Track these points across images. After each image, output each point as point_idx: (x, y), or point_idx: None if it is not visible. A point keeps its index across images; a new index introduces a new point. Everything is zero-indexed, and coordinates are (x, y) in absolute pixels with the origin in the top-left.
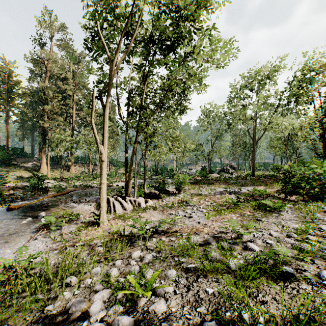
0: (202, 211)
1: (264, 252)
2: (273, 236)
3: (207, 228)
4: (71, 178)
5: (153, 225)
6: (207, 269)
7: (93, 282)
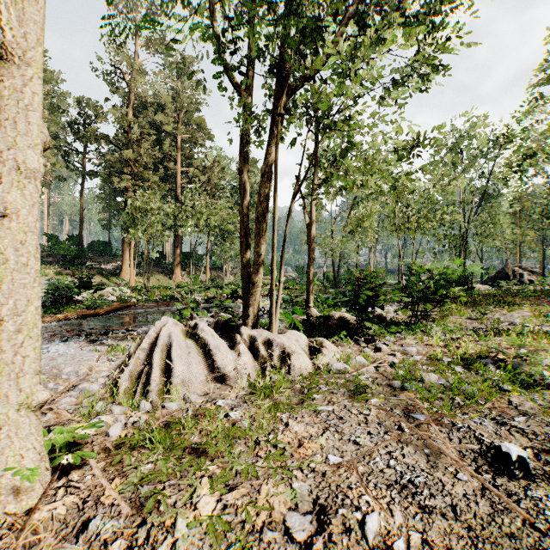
0: None
1: None
2: None
3: None
4: (160, 286)
5: None
6: None
7: None
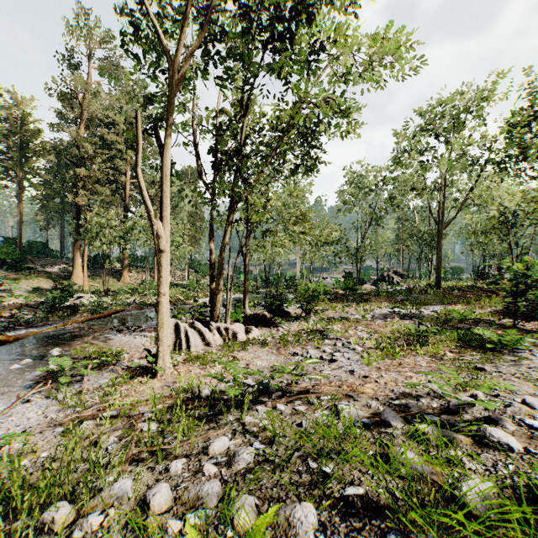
0: (355, 349)
1: None
2: (535, 409)
3: (370, 385)
4: (121, 291)
5: (260, 377)
6: (410, 517)
7: (105, 526)
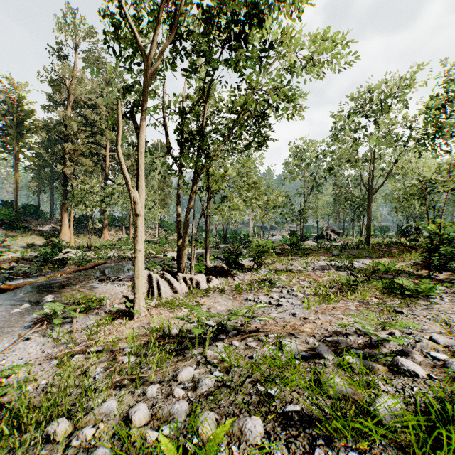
0: (298, 295)
1: (438, 380)
2: (440, 344)
3: (309, 325)
4: (102, 246)
5: (219, 319)
6: (334, 426)
7: (97, 437)
